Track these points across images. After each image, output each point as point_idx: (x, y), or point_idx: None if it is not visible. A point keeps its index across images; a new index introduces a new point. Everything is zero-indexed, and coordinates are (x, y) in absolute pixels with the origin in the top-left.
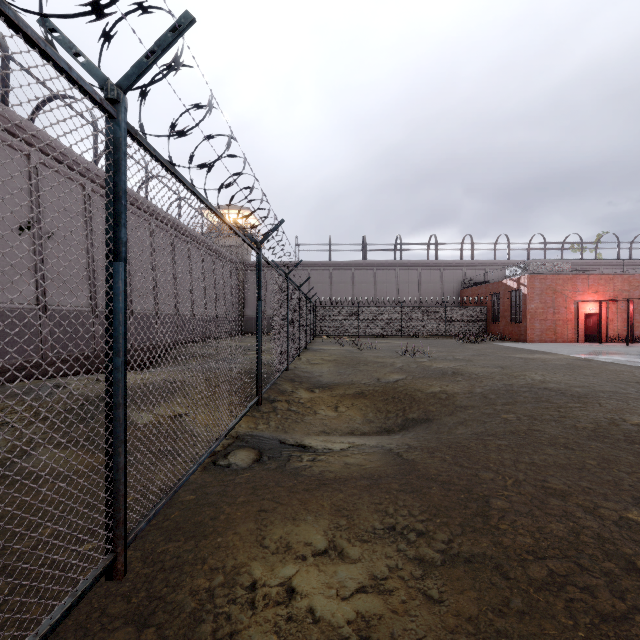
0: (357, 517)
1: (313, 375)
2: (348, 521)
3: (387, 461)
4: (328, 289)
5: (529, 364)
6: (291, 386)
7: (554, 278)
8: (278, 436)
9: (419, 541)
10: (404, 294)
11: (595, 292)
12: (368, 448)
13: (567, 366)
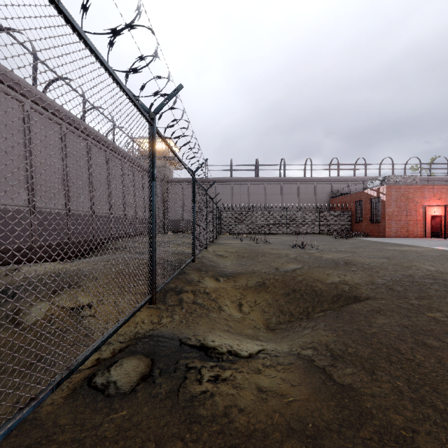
0: None
1: (218, 265)
2: None
3: (315, 387)
4: (230, 199)
5: (408, 255)
6: (198, 275)
7: (407, 188)
8: (180, 332)
9: None
10: (287, 202)
11: (439, 199)
12: (282, 356)
13: (444, 257)
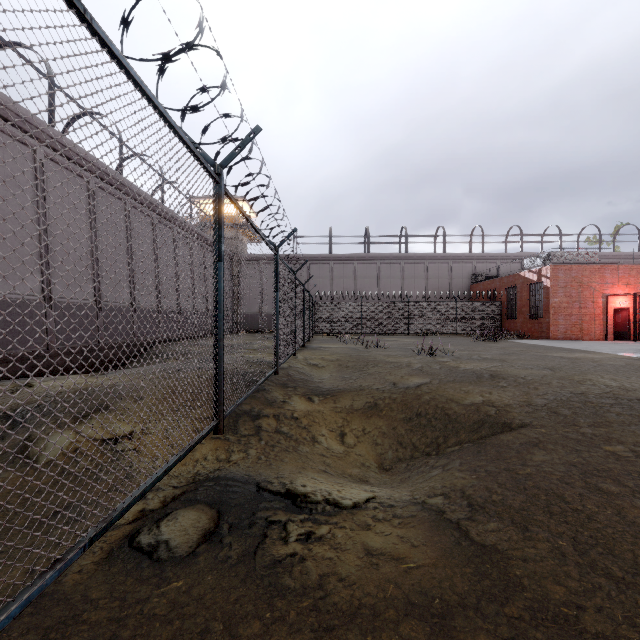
0: None
1: (311, 378)
2: None
3: (445, 548)
4: (328, 284)
5: (580, 365)
6: (283, 393)
7: (580, 269)
8: (257, 473)
9: None
10: (410, 289)
11: (626, 284)
12: (400, 506)
13: (631, 367)
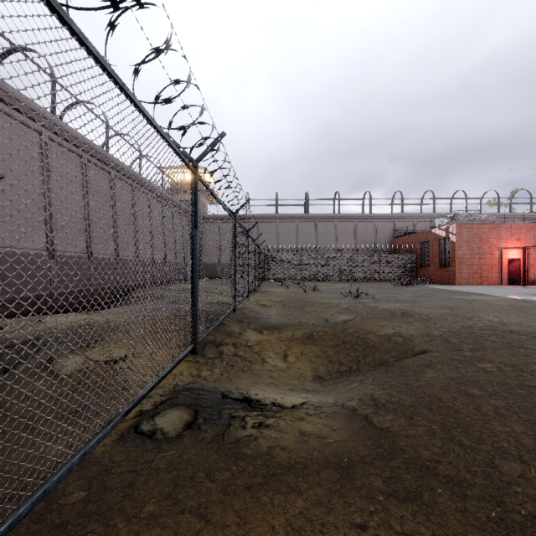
0: None
1: (261, 316)
2: None
3: (355, 431)
4: (275, 239)
5: (473, 305)
6: (239, 327)
7: (480, 227)
8: (221, 385)
9: None
10: (342, 243)
11: (517, 240)
12: (326, 406)
13: (513, 307)
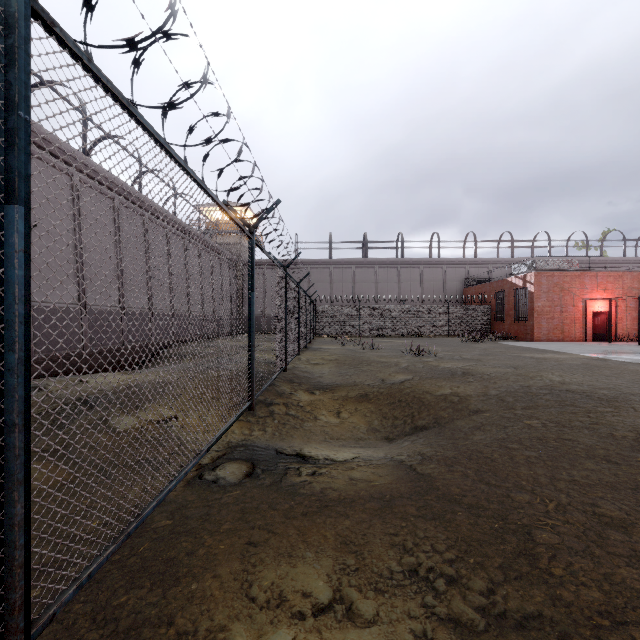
0: (368, 554)
1: (313, 376)
2: (357, 560)
3: (399, 476)
4: (328, 287)
5: (542, 364)
6: (290, 387)
7: (561, 275)
8: (274, 444)
9: (451, 592)
10: (406, 293)
11: (604, 290)
12: (376, 459)
13: (584, 366)
